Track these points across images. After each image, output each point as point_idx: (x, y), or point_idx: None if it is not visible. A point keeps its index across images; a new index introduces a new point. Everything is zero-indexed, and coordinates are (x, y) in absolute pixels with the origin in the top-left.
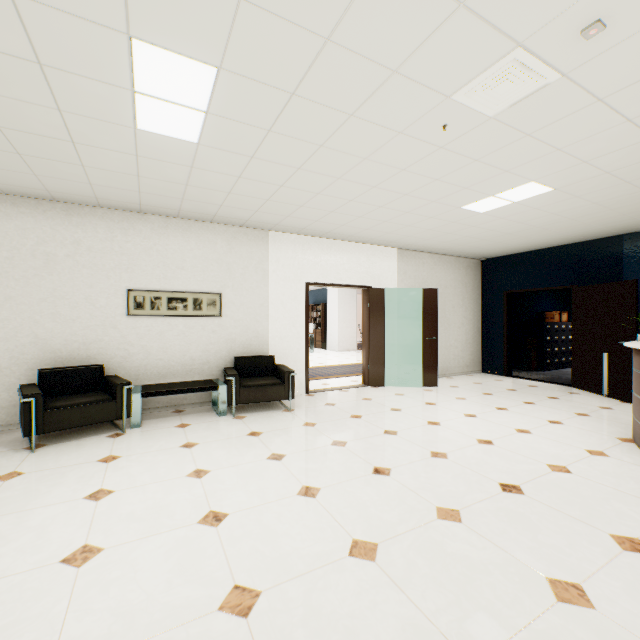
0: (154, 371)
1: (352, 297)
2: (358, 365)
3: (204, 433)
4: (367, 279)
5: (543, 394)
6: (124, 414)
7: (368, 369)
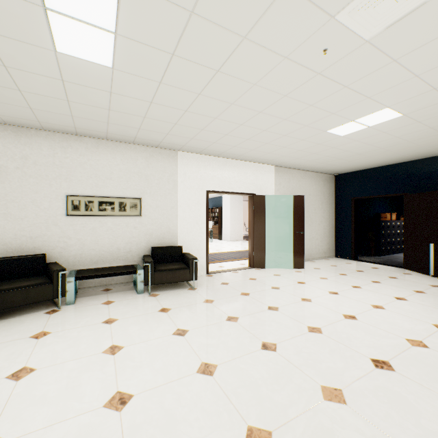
0: (88, 258)
1: (240, 202)
2: (245, 251)
3: (124, 309)
4: (252, 188)
5: (384, 274)
6: (59, 294)
7: (253, 255)
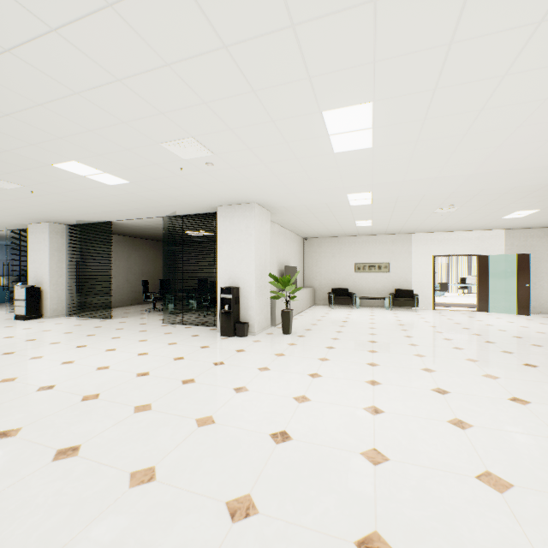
0: (363, 292)
1: None
2: None
3: (377, 312)
4: (476, 250)
5: None
6: (354, 303)
7: (477, 302)
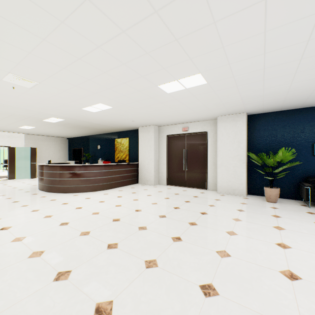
0: None
1: None
2: None
3: None
4: (8, 144)
5: None
6: None
7: (9, 174)
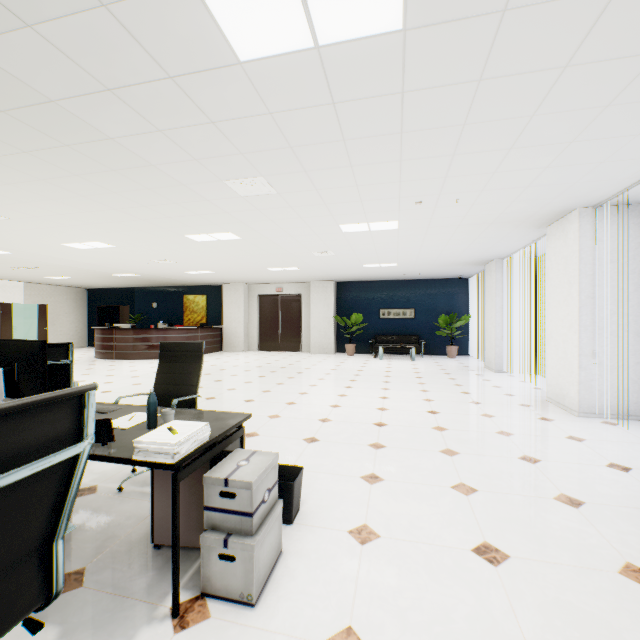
0: None
1: None
2: None
3: None
4: (1, 298)
5: None
6: None
7: None
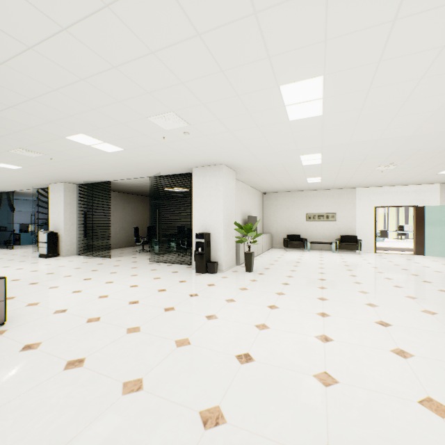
0: (313, 238)
1: None
2: None
3: (326, 254)
4: (413, 202)
5: None
6: (305, 247)
7: (414, 246)
